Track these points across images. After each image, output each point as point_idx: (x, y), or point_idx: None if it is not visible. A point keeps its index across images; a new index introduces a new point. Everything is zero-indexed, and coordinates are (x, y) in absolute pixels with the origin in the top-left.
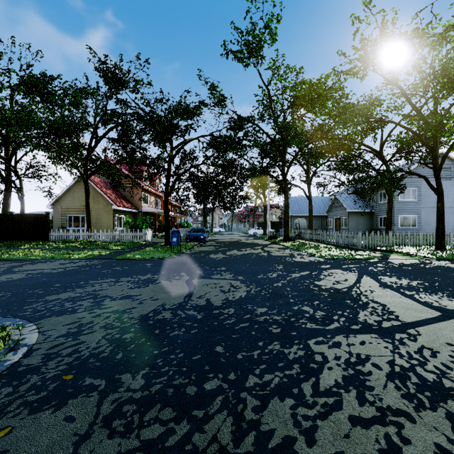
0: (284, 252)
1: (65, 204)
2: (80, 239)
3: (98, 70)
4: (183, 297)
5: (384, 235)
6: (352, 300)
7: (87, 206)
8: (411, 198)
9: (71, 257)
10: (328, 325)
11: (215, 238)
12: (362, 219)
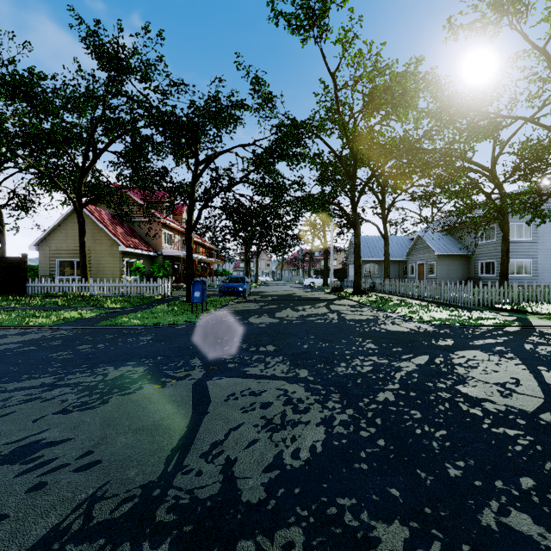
0: (362, 313)
1: (55, 244)
2: (70, 292)
3: (87, 44)
4: (166, 453)
5: (505, 286)
6: None
7: (81, 246)
8: (524, 237)
9: (29, 322)
10: None
11: (260, 290)
12: (456, 265)
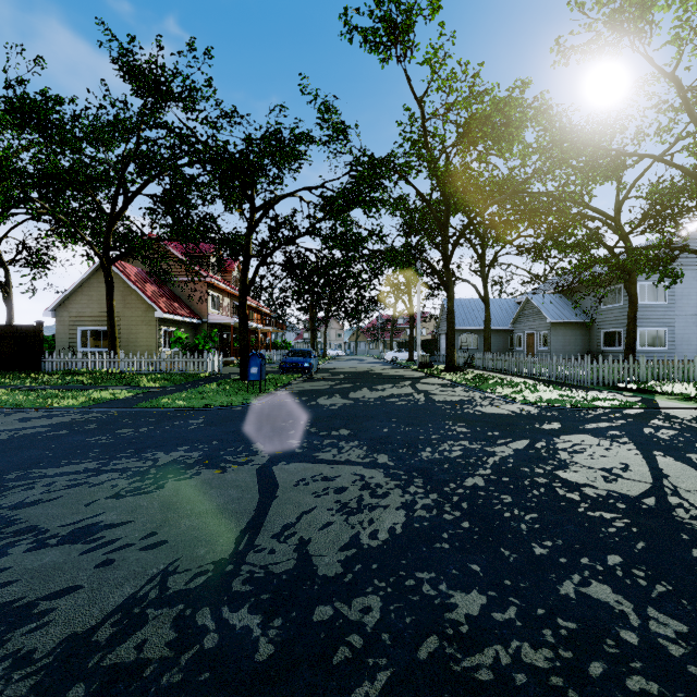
0: (455, 394)
1: (76, 309)
2: (96, 368)
3: (119, 65)
4: (235, 534)
5: (630, 361)
6: None
7: (110, 311)
8: (657, 300)
9: (53, 403)
10: None
11: (329, 367)
12: (574, 335)
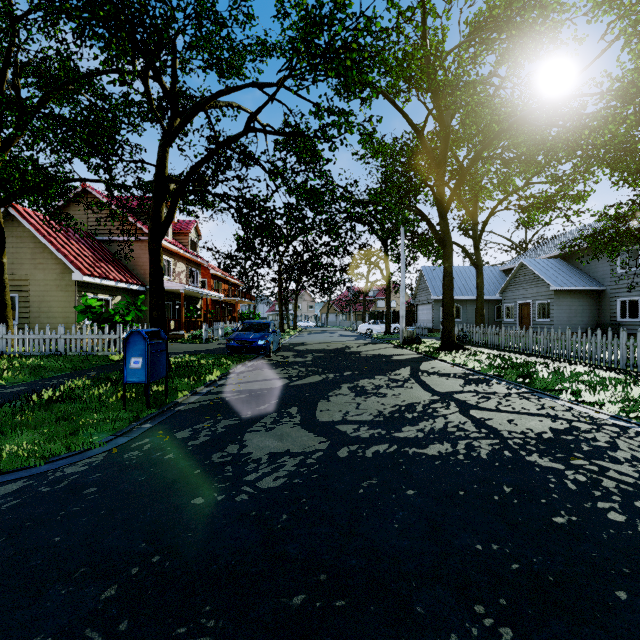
0: (516, 406)
1: None
2: None
3: None
4: None
5: None
6: None
7: None
8: None
9: None
10: None
11: (297, 341)
12: (581, 305)
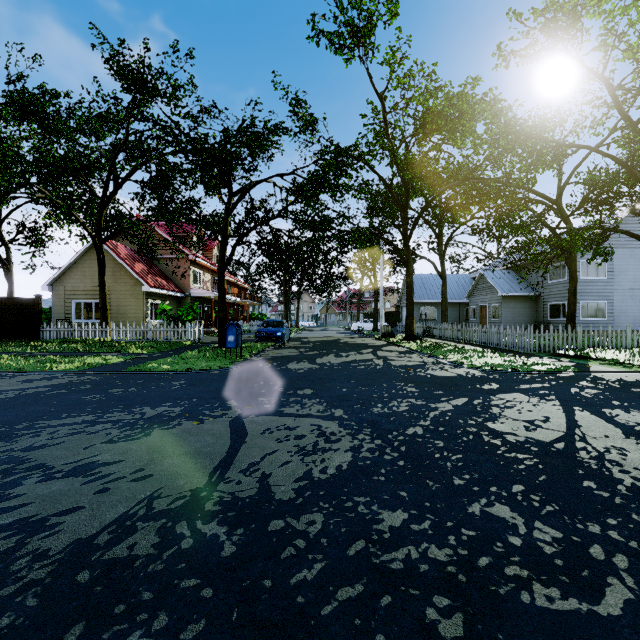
0: (411, 359)
1: (71, 284)
2: (89, 337)
3: (110, 65)
4: (209, 470)
5: (569, 331)
6: (596, 480)
7: (101, 286)
8: (598, 276)
9: (52, 368)
10: (600, 597)
11: (301, 336)
12: (522, 307)
